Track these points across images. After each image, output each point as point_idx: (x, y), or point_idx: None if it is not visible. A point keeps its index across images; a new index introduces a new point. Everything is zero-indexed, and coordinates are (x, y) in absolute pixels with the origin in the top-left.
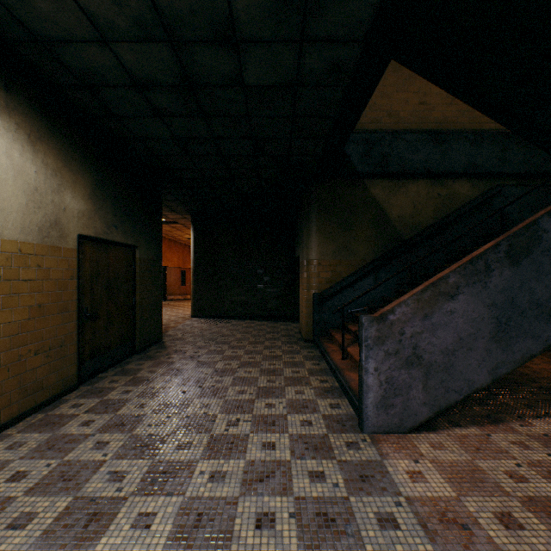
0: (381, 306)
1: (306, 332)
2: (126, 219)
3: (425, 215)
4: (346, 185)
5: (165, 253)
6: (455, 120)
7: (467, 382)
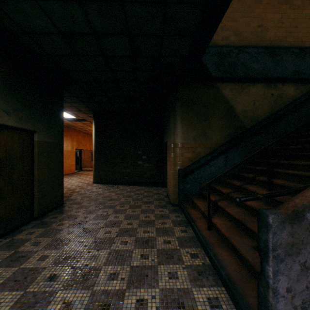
0: (279, 194)
1: (173, 198)
2: (20, 106)
3: (262, 110)
4: (203, 87)
5: (81, 141)
6: (284, 39)
7: None
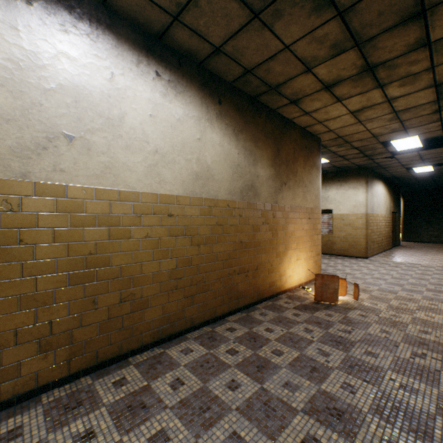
0: None
1: None
2: (395, 205)
3: None
4: None
5: None
6: None
7: None
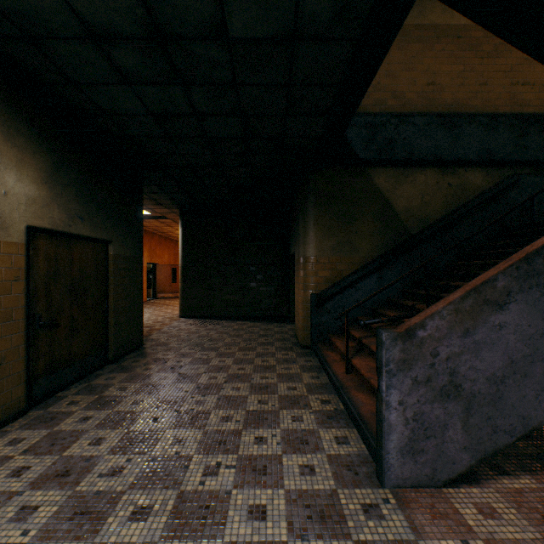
0: (404, 316)
1: (302, 337)
2: (95, 209)
3: (434, 207)
4: (347, 174)
5: (155, 250)
6: (467, 102)
7: (521, 419)
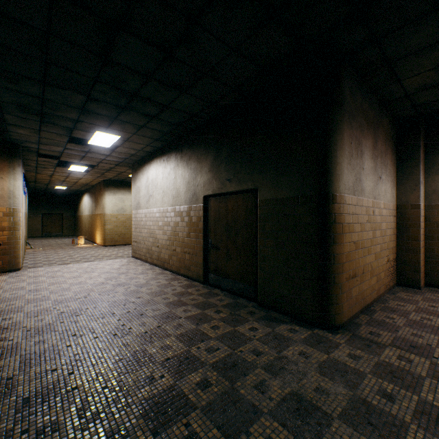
0: None
1: None
2: (240, 168)
3: None
4: None
5: None
6: None
7: None
